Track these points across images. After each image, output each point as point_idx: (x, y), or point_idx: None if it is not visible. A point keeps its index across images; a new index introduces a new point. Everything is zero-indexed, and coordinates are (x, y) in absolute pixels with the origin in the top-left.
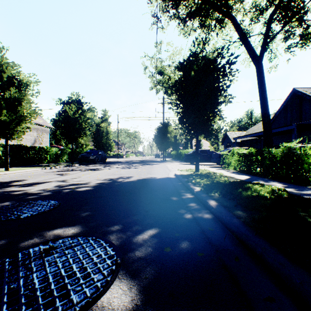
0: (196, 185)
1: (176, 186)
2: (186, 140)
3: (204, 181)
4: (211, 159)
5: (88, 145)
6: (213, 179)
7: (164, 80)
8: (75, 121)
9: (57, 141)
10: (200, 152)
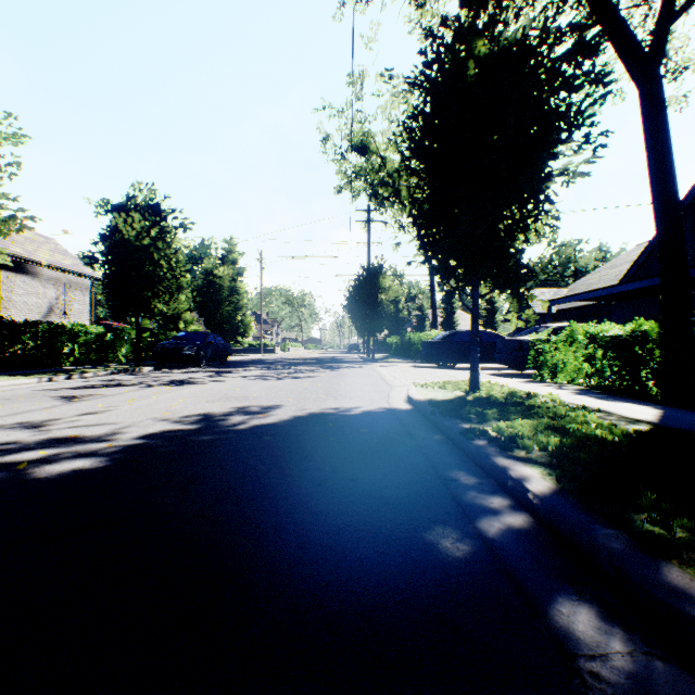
0: (513, 455)
1: (428, 450)
2: (420, 311)
3: (540, 436)
4: (495, 355)
5: (191, 323)
6: (550, 419)
7: (371, 168)
8: (142, 257)
9: (118, 313)
10: (465, 336)
